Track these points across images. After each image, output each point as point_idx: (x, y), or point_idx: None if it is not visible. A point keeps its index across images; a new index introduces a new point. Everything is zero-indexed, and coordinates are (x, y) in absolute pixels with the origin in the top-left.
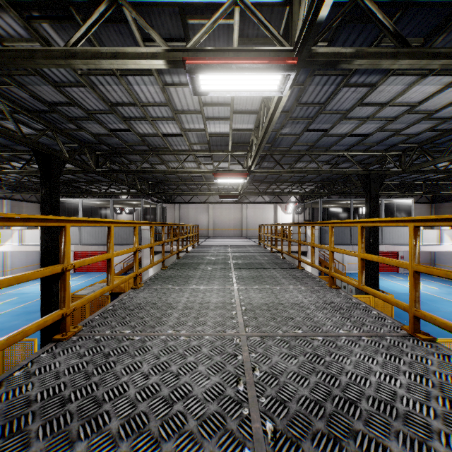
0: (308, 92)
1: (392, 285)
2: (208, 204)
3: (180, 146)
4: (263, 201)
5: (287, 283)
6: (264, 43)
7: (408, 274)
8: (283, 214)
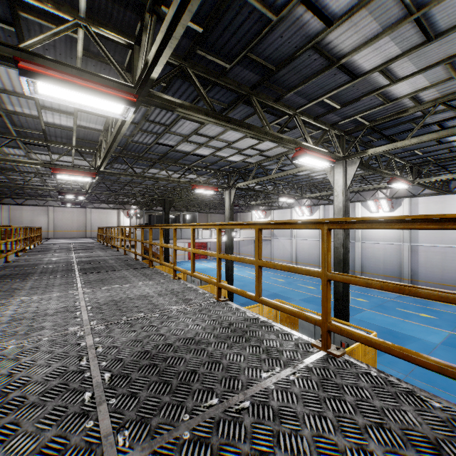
0: (116, 165)
1: (197, 266)
2: (48, 207)
3: (28, 170)
4: (108, 207)
5: (99, 251)
6: (88, 154)
7: (212, 259)
8: (126, 218)
